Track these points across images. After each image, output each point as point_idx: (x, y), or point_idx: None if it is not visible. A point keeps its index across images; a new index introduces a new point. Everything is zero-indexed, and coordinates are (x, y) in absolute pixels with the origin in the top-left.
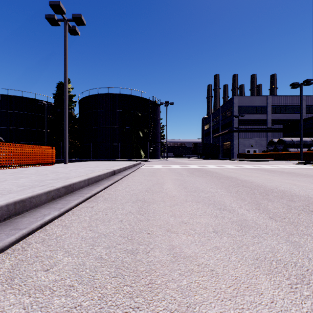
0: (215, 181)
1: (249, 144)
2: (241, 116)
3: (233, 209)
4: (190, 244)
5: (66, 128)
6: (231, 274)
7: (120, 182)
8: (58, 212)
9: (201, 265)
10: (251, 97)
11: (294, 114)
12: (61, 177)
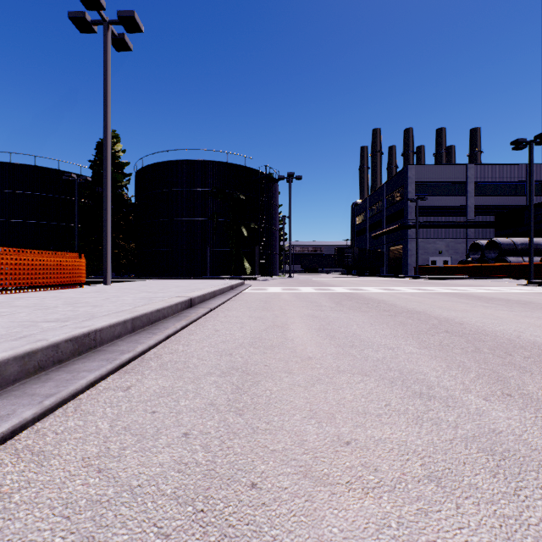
0: (389, 320)
1: (435, 249)
2: (422, 199)
3: (451, 396)
4: (375, 535)
5: (107, 220)
6: None
7: (200, 323)
8: (35, 410)
9: None
10: (438, 167)
11: (515, 196)
12: (78, 315)
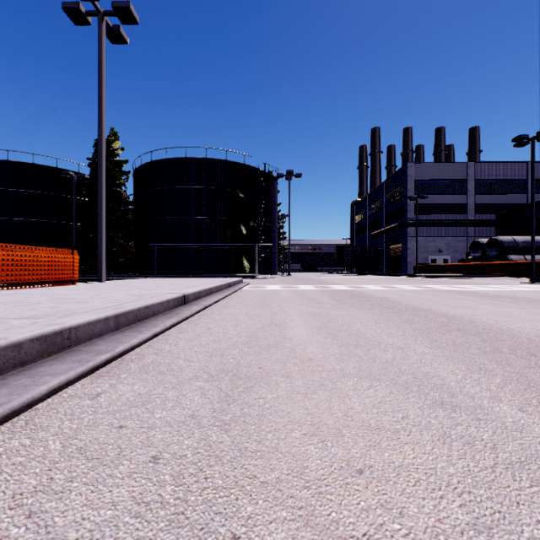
0: (394, 317)
1: (435, 247)
2: (422, 198)
3: (479, 405)
4: None
5: (102, 216)
6: None
7: (192, 321)
8: None
9: None
10: (438, 165)
11: (515, 194)
12: (57, 312)
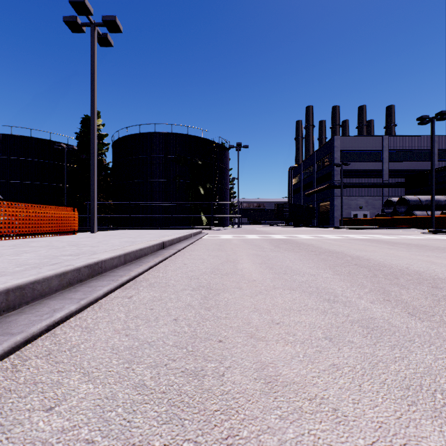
0: (314, 257)
1: (357, 204)
2: (346, 164)
3: (349, 301)
4: (290, 360)
5: (94, 182)
6: (369, 418)
7: (172, 259)
8: (76, 306)
9: (315, 399)
10: (359, 138)
11: (421, 162)
12: (84, 252)
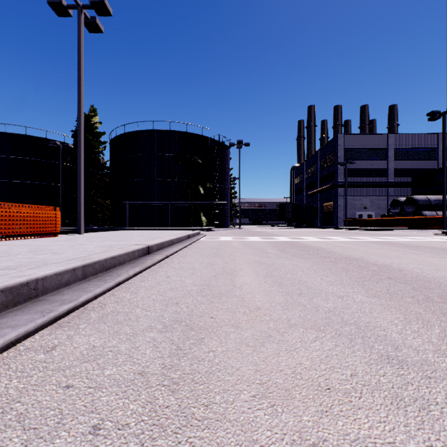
0: (331, 266)
1: (361, 204)
2: (350, 163)
3: (425, 360)
4: None
5: (81, 178)
6: None
7: (154, 269)
8: None
9: None
10: (364, 136)
11: (428, 160)
12: (31, 262)
